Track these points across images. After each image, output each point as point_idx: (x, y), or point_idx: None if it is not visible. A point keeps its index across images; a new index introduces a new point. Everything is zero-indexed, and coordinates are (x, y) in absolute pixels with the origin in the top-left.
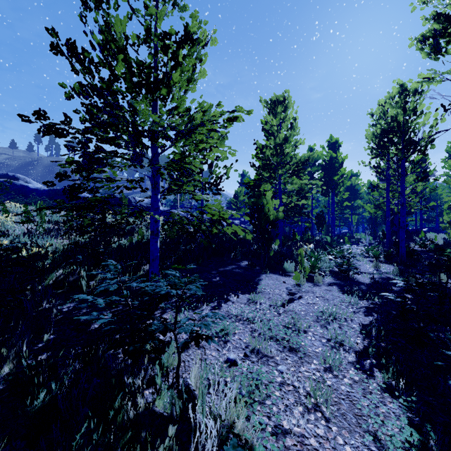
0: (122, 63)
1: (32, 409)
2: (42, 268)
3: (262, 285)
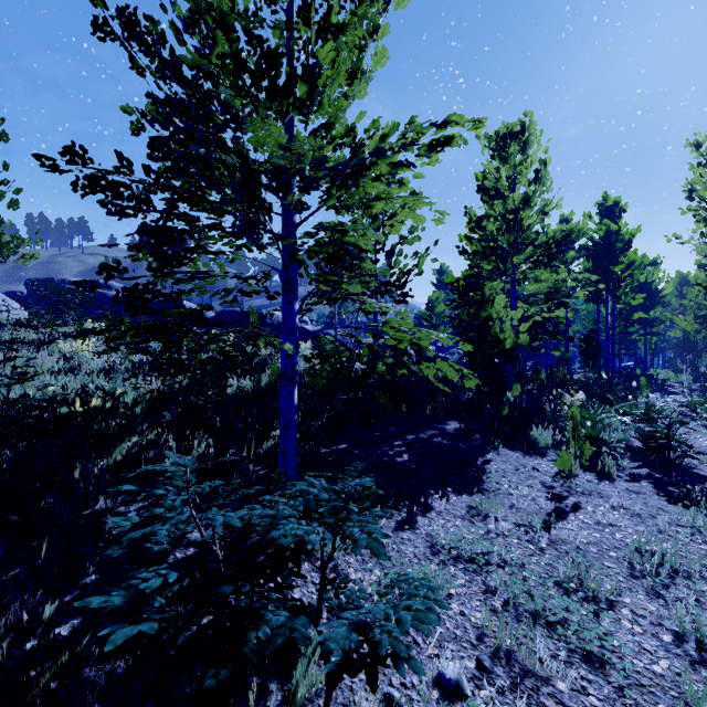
0: (223, 47)
1: None
2: (105, 433)
3: (492, 473)
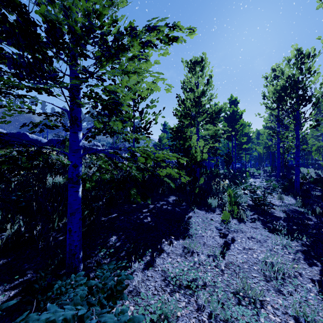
0: None
1: None
2: None
3: (192, 224)
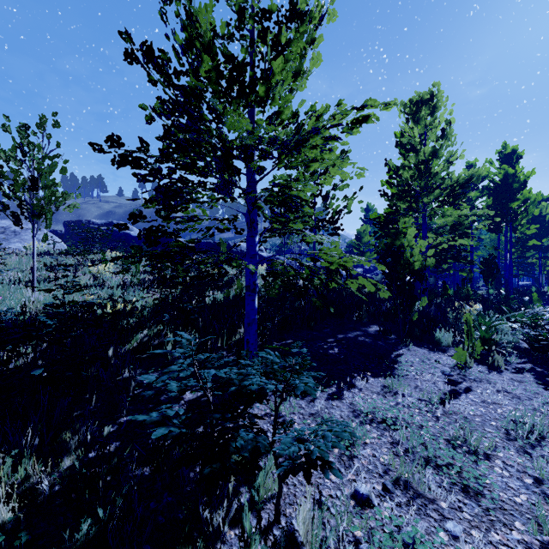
0: (207, 63)
1: (73, 545)
2: (126, 327)
3: (402, 363)
